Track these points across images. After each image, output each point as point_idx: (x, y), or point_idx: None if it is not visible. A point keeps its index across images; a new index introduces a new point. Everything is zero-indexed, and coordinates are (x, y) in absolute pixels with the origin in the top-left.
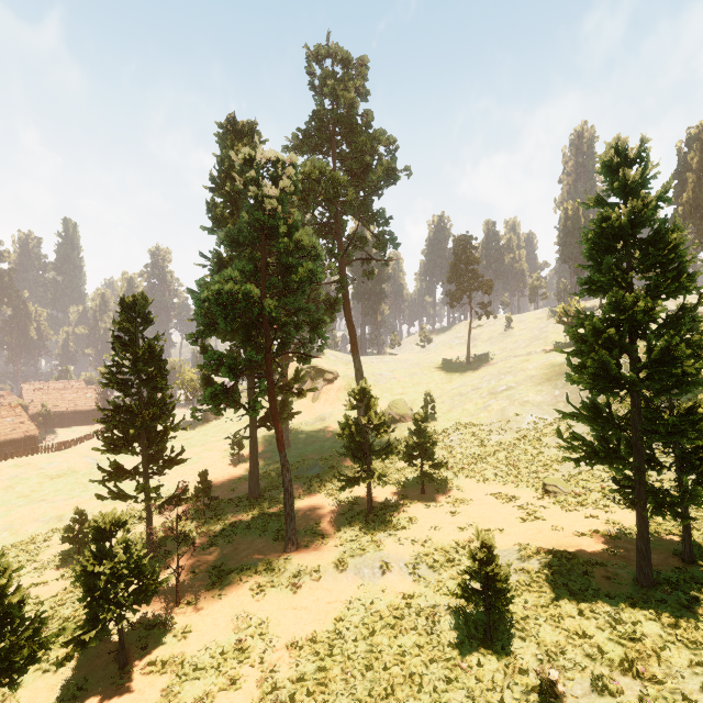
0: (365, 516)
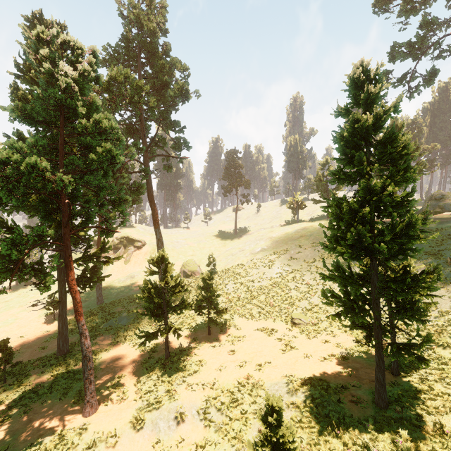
0: (162, 364)
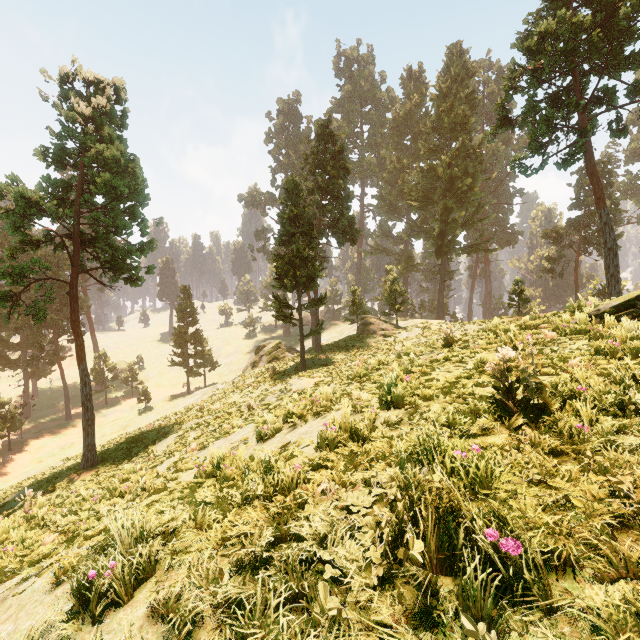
0: (104, 406)
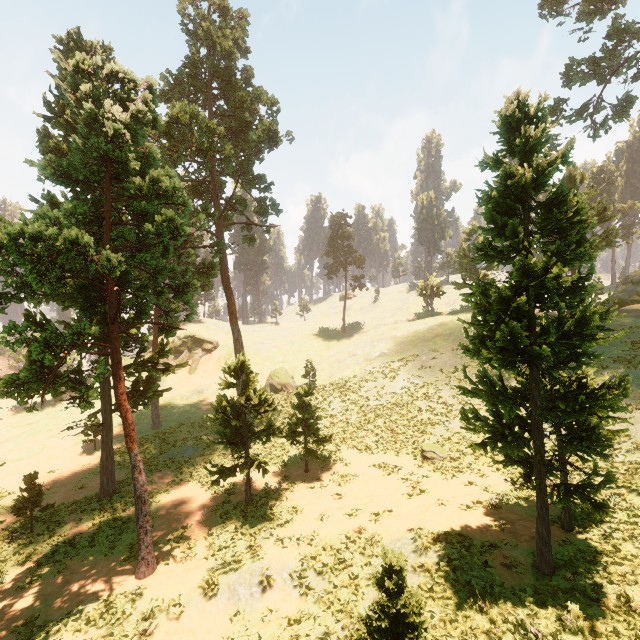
0: (242, 510)
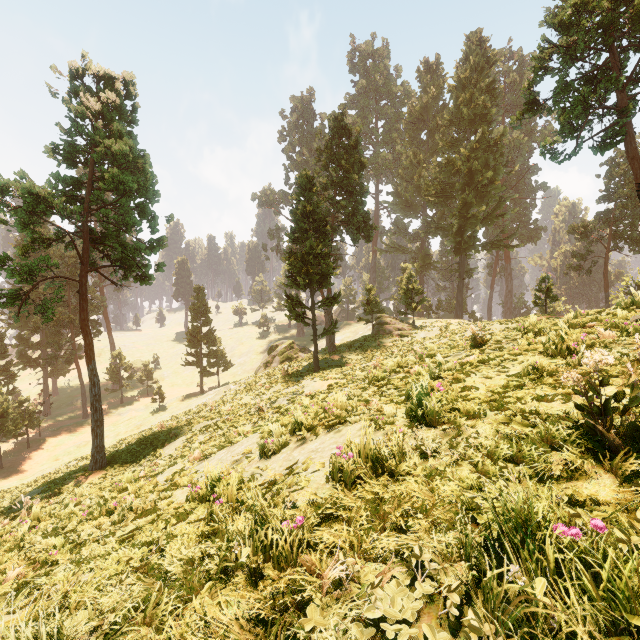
0: (120, 405)
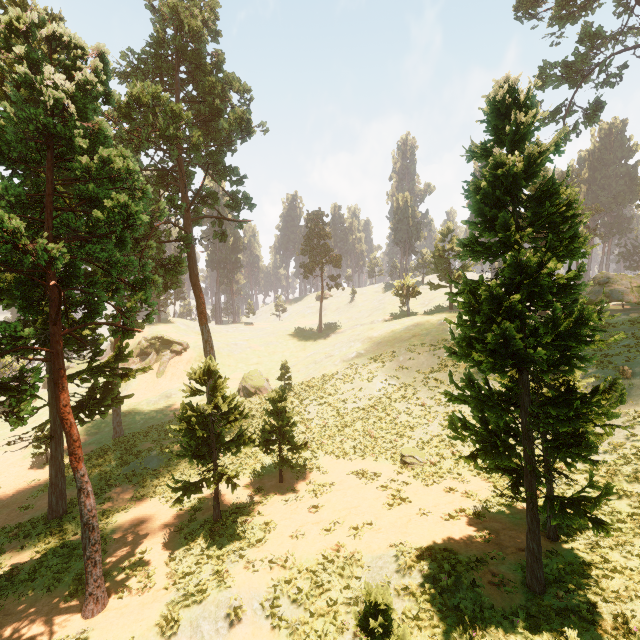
0: (210, 529)
